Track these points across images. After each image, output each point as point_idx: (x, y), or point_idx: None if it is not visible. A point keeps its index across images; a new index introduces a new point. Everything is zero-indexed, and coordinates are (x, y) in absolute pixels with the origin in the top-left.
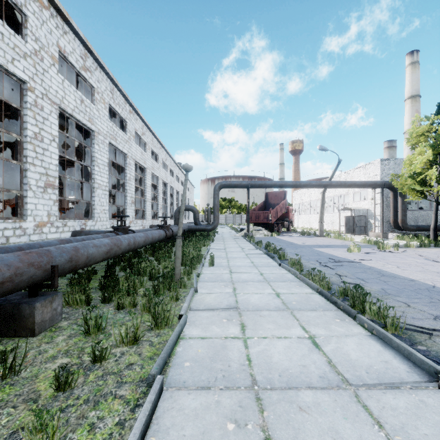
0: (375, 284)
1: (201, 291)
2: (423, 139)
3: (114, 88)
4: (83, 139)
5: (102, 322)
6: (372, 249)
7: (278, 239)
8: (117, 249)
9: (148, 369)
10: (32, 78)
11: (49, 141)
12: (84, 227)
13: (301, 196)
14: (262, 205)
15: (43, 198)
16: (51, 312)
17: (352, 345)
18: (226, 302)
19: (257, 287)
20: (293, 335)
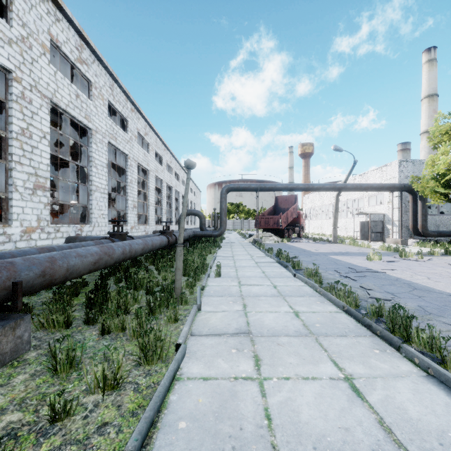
0: (409, 300)
1: (206, 308)
2: (447, 138)
3: (114, 84)
4: (80, 138)
5: (80, 353)
6: (394, 257)
7: (290, 246)
8: (108, 259)
9: (126, 434)
10: (19, 67)
11: (39, 138)
12: (79, 233)
13: (312, 200)
14: (272, 209)
15: (32, 201)
16: (14, 341)
17: (406, 393)
18: (235, 324)
19: (271, 304)
20: (324, 375)
